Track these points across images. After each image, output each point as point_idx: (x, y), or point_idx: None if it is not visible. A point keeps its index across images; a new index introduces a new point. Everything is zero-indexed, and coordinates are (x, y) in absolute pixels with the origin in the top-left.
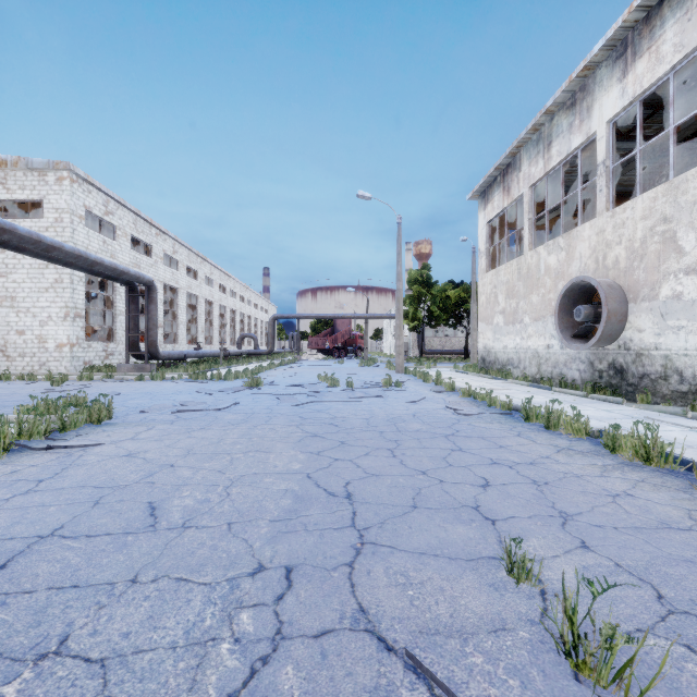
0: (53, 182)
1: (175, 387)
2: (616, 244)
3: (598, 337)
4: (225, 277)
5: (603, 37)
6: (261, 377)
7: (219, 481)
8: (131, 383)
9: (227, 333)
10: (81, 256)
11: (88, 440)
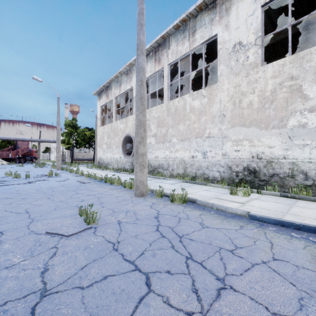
0: None
1: None
2: None
3: (132, 154)
4: None
5: (134, 57)
6: None
7: None
8: None
9: None
10: None
11: None
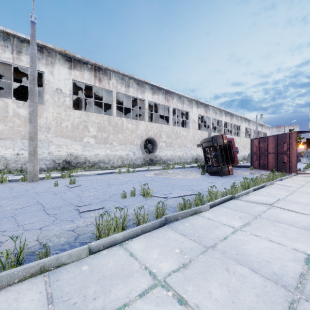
0: None
1: None
2: None
3: None
4: None
5: None
6: None
7: None
8: None
9: None
10: None
11: None
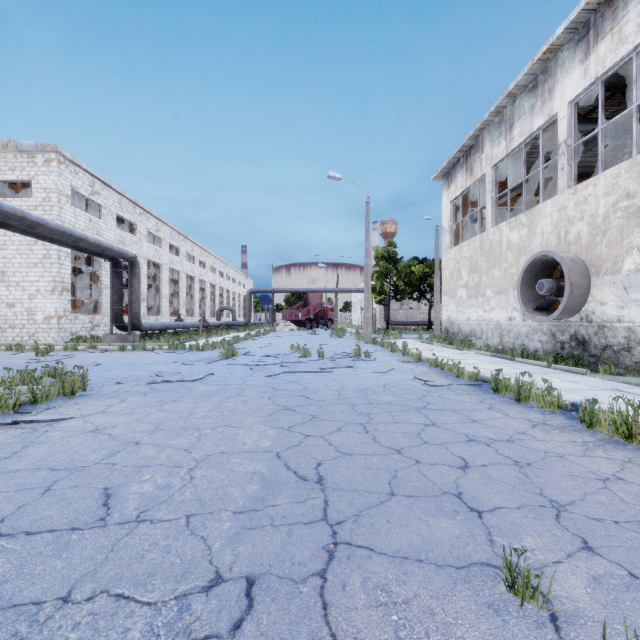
0: (42, 163)
1: (155, 357)
2: (578, 220)
3: (561, 309)
4: (206, 253)
5: (566, 20)
6: (237, 347)
7: (183, 462)
8: (113, 354)
9: (207, 306)
10: (65, 232)
11: (58, 414)
